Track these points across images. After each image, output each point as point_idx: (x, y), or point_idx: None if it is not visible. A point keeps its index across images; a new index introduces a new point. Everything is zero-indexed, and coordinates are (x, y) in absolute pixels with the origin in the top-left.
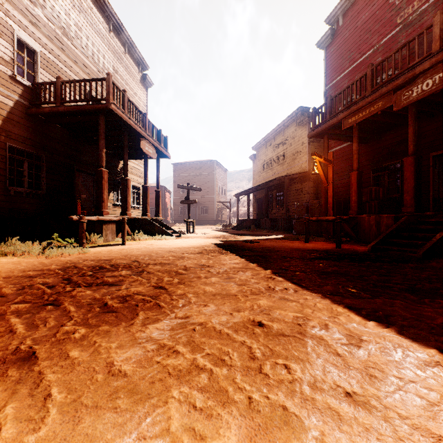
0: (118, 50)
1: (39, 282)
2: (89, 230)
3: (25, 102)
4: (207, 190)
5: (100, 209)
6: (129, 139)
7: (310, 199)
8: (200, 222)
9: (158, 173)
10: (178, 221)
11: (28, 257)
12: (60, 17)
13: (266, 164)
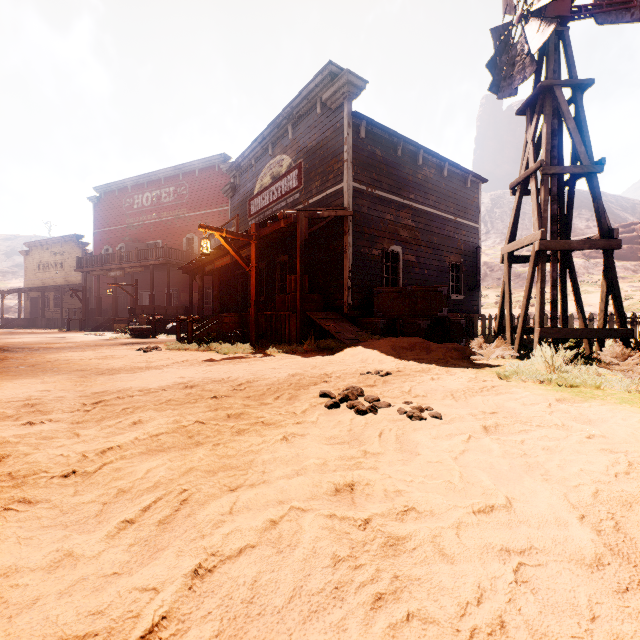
0: None
1: None
2: None
3: None
4: None
5: None
6: None
7: None
8: None
9: None
10: None
11: None
12: None
13: (43, 265)
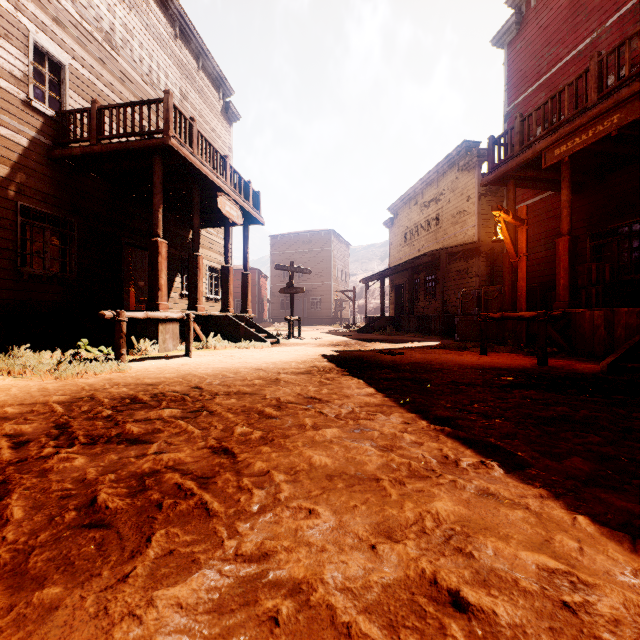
0: (187, 65)
1: (8, 431)
2: (139, 334)
3: (47, 140)
4: (320, 273)
5: (154, 301)
6: (202, 195)
7: (481, 284)
8: (310, 321)
9: (246, 247)
10: (278, 319)
11: (29, 377)
12: (100, 14)
13: (409, 233)
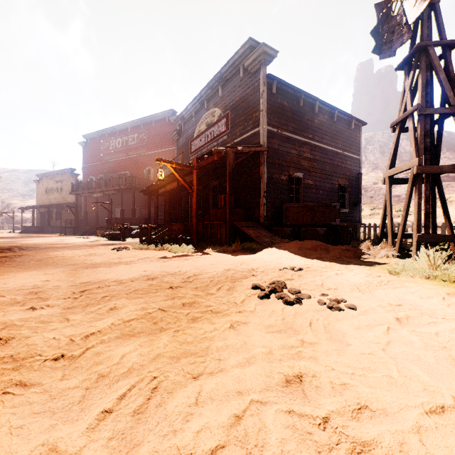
0: None
1: None
2: None
3: None
4: None
5: None
6: None
7: None
8: None
9: None
10: None
11: None
12: None
13: (48, 190)
